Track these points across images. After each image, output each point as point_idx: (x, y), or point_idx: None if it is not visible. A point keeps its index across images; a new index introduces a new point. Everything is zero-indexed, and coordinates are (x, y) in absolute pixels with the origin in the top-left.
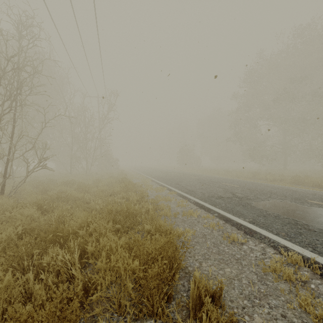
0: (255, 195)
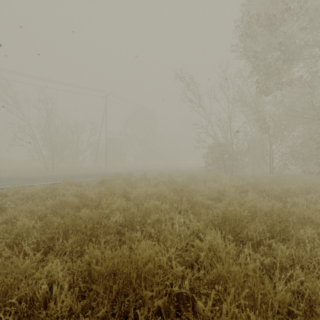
0: None
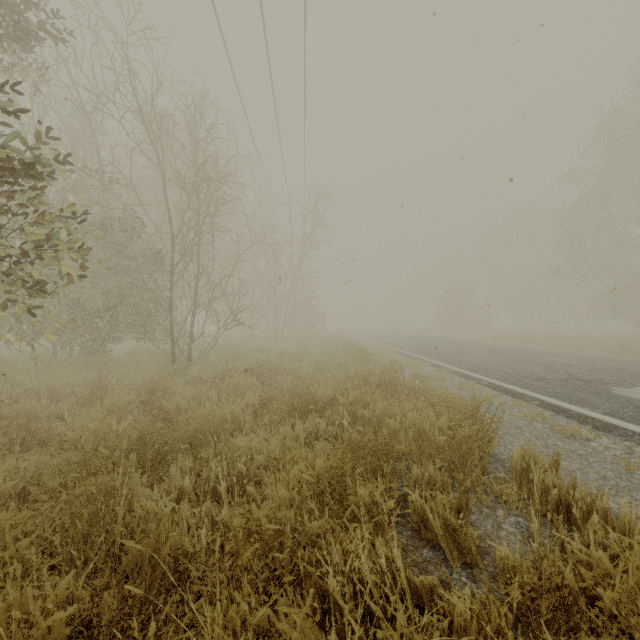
0: (620, 377)
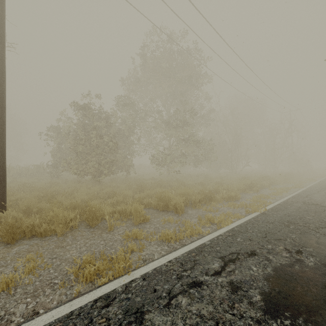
0: None
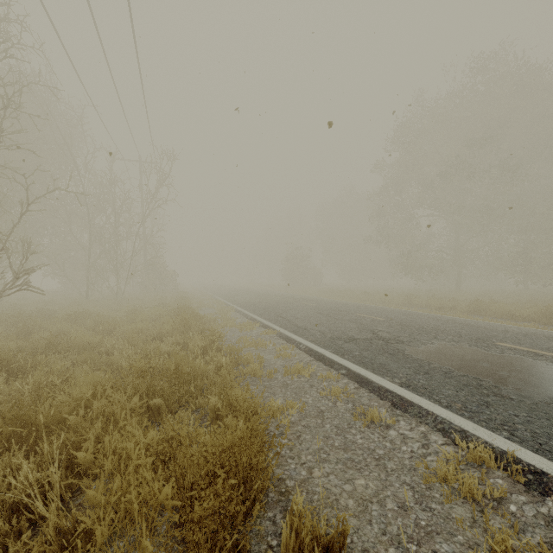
0: (411, 334)
